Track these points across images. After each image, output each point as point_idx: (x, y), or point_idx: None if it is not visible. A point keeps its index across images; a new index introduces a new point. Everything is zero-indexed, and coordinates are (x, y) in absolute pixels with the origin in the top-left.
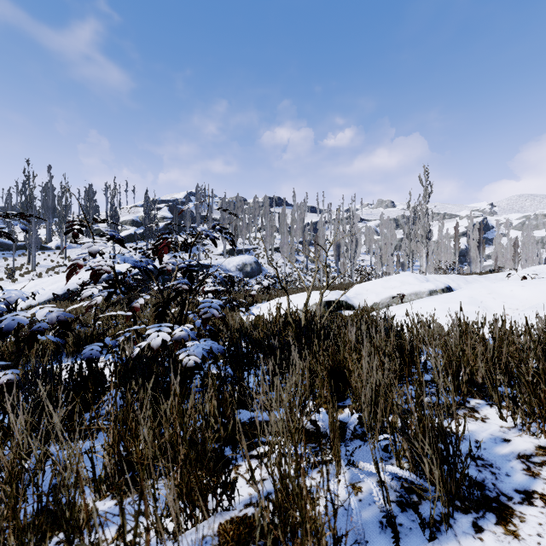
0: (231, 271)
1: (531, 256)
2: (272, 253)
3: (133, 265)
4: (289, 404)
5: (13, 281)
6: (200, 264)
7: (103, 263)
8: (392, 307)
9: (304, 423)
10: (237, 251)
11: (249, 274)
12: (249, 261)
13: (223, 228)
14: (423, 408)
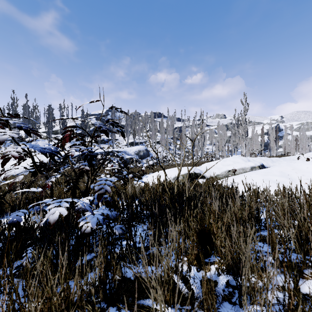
0: (132, 155)
1: (304, 146)
2: (155, 144)
3: (39, 151)
4: (167, 267)
5: None
6: (104, 150)
7: (13, 149)
8: (230, 177)
9: (180, 287)
10: (135, 143)
11: (142, 156)
12: (142, 149)
13: (115, 122)
14: (299, 291)
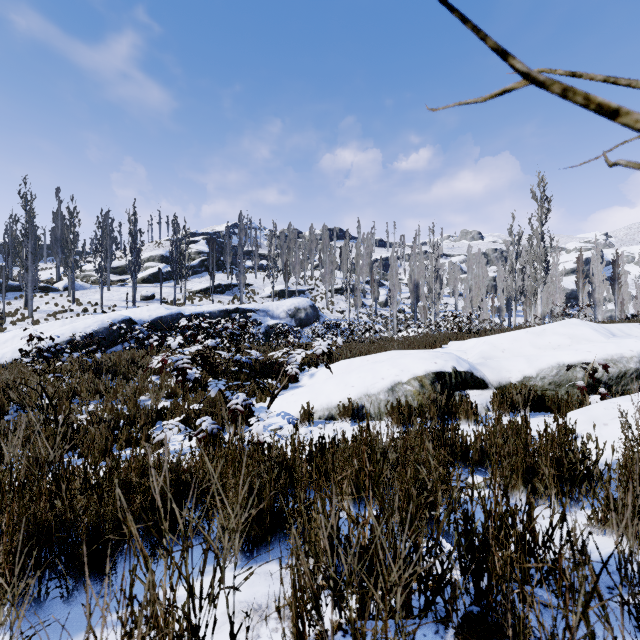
0: (280, 318)
1: None
2: (332, 296)
3: None
4: None
5: (0, 330)
6: None
7: None
8: (621, 401)
9: None
10: (289, 292)
11: (303, 321)
12: (303, 305)
13: None
14: None
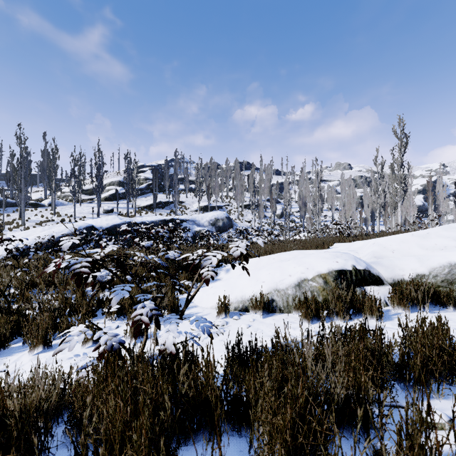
0: (204, 226)
1: None
2: (242, 210)
3: None
4: None
5: (0, 234)
6: None
7: None
8: None
9: None
10: (211, 207)
11: (221, 228)
12: (221, 216)
13: None
14: None
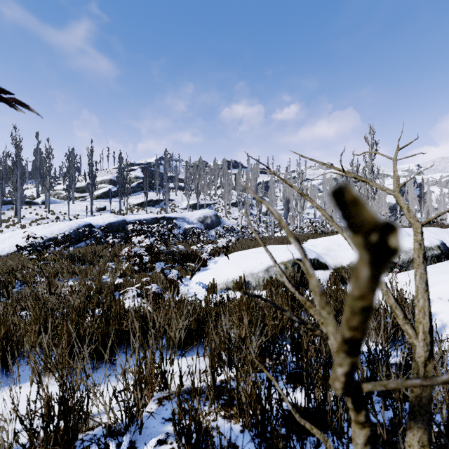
0: (193, 223)
1: None
2: (230, 208)
3: None
4: None
5: None
6: None
7: None
8: (401, 275)
9: None
10: (199, 205)
11: (209, 225)
12: (209, 214)
13: None
14: None
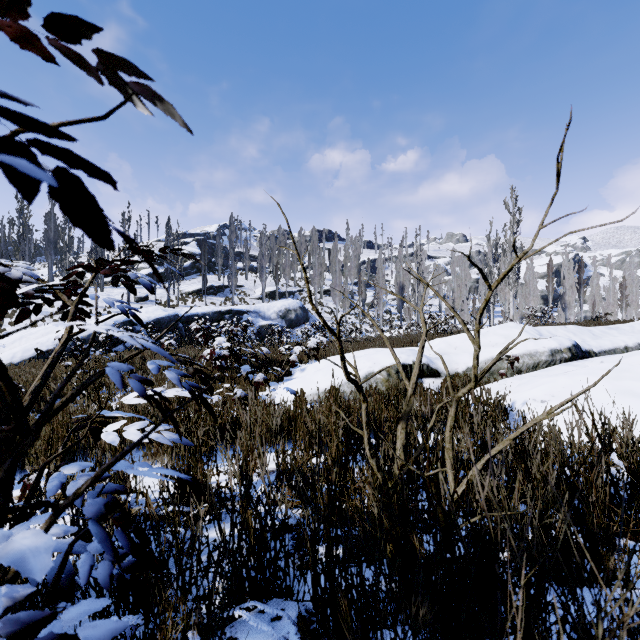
0: (271, 319)
1: (635, 300)
2: (321, 297)
3: None
4: None
5: None
6: (138, 319)
7: None
8: (510, 380)
9: None
10: (279, 294)
11: (293, 322)
12: (293, 306)
13: (23, 117)
14: None
